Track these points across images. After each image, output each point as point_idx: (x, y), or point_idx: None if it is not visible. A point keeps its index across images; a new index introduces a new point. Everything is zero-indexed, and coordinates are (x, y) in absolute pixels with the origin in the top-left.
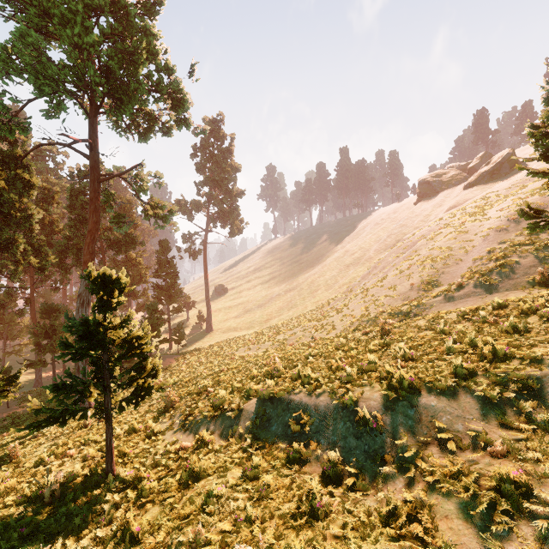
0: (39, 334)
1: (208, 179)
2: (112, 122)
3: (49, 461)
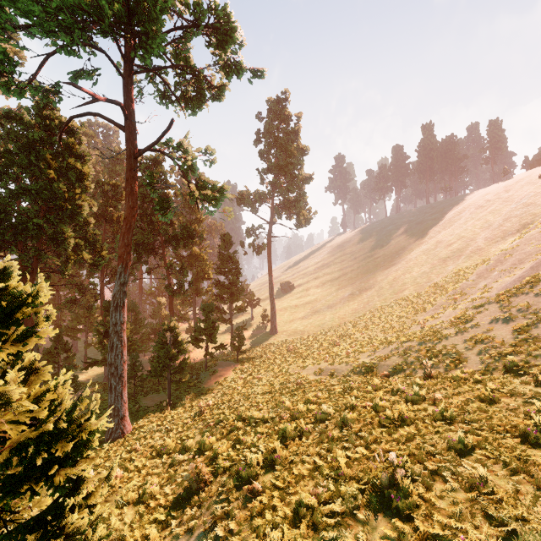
0: (102, 331)
1: (272, 165)
2: (158, 92)
3: None
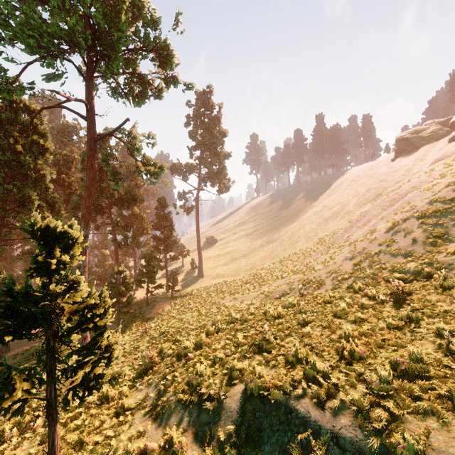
0: None
1: (199, 144)
2: (111, 88)
3: (8, 437)
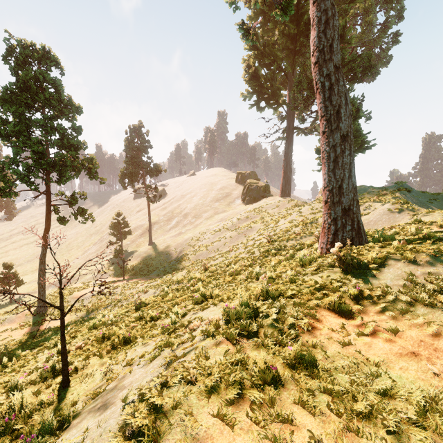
0: None
1: None
2: None
3: None
